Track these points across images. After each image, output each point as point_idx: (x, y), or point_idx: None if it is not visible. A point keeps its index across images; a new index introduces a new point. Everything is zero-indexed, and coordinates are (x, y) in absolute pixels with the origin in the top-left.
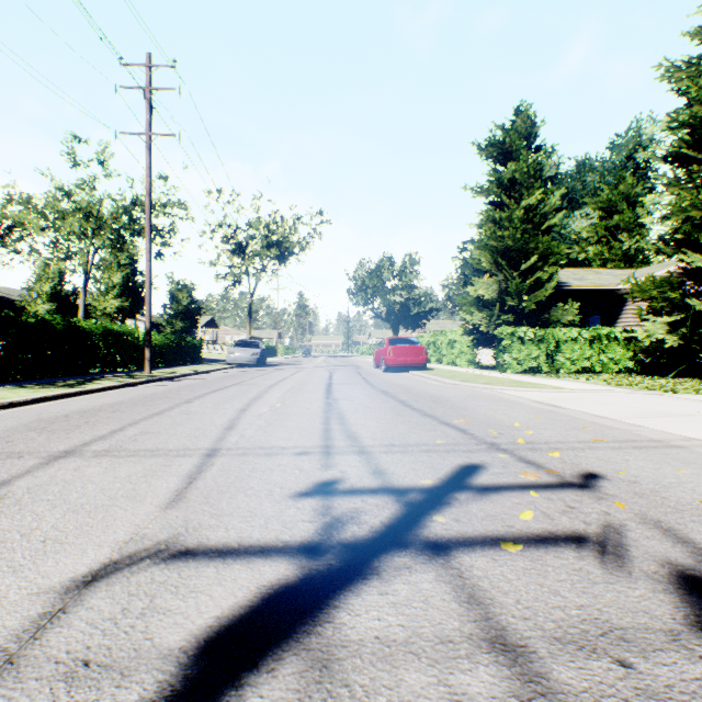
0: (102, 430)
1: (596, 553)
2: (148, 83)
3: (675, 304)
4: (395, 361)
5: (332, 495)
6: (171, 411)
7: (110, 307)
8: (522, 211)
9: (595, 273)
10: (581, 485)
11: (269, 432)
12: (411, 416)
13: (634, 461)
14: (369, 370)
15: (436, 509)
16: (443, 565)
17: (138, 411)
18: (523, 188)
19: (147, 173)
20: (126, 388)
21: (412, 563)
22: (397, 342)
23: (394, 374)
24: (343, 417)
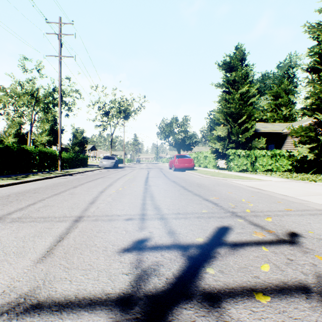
0: (23, 204)
1: (321, 304)
2: (60, 32)
3: (312, 139)
4: (179, 166)
5: (143, 250)
6: (64, 193)
7: (44, 140)
8: (239, 95)
9: (271, 125)
10: (291, 241)
11: (112, 205)
12: (188, 195)
13: (314, 223)
14: (166, 170)
15: (207, 262)
16: (218, 318)
17: (47, 193)
18: (239, 84)
19: (59, 75)
20: (46, 180)
21: (196, 316)
22: (180, 157)
23: (178, 172)
24: (153, 196)
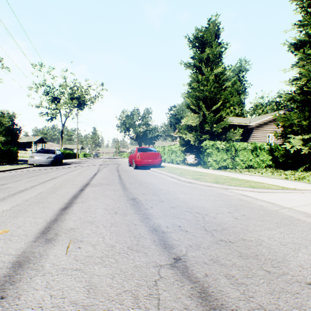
0: None
1: None
2: None
3: (303, 128)
4: (142, 162)
5: None
6: None
7: None
8: (213, 76)
9: (235, 118)
10: None
11: None
12: None
13: None
14: (125, 167)
15: None
16: None
17: None
18: (213, 64)
19: None
20: None
21: None
22: (143, 150)
23: (141, 171)
24: None
